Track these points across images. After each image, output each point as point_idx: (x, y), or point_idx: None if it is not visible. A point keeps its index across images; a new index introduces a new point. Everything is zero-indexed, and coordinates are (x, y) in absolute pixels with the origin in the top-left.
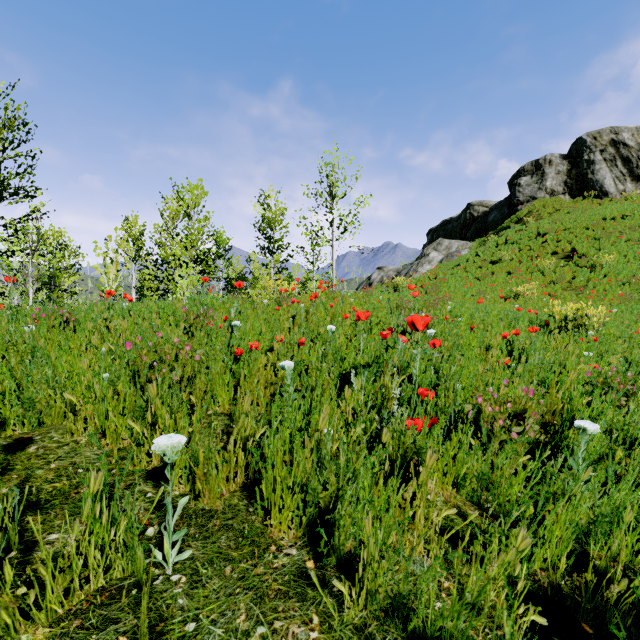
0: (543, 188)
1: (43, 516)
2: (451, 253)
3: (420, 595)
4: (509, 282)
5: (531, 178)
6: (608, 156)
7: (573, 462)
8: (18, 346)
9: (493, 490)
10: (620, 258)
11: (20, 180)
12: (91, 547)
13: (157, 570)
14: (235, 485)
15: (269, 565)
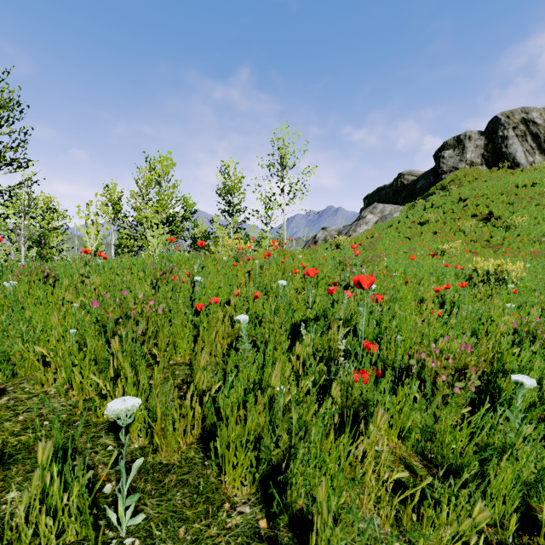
0: (464, 160)
1: (4, 472)
2: (385, 215)
3: None
4: (435, 241)
5: (453, 151)
6: (519, 132)
7: (510, 414)
8: None
9: (437, 442)
10: (531, 220)
11: (14, 153)
12: (41, 516)
13: (111, 532)
14: (192, 437)
15: (222, 525)
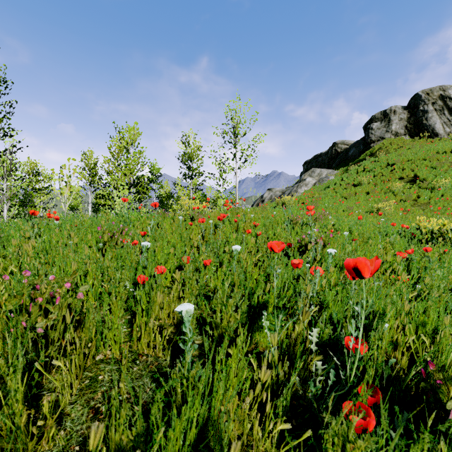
0: (389, 131)
1: None
2: (322, 178)
3: None
4: (369, 200)
5: (380, 123)
6: (438, 107)
7: None
8: None
9: None
10: None
11: None
12: None
13: None
14: None
15: None
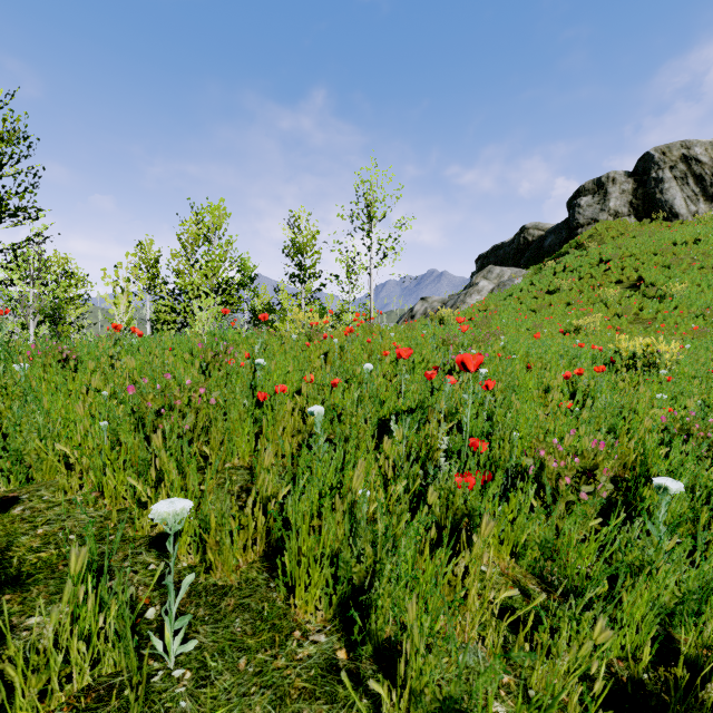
0: (606, 209)
1: (23, 594)
2: (503, 282)
3: (475, 700)
4: (568, 314)
5: (592, 198)
6: (679, 173)
7: (652, 526)
8: (8, 388)
9: (559, 561)
10: (693, 287)
11: (20, 200)
12: (73, 639)
13: (156, 663)
14: (254, 554)
15: (292, 656)
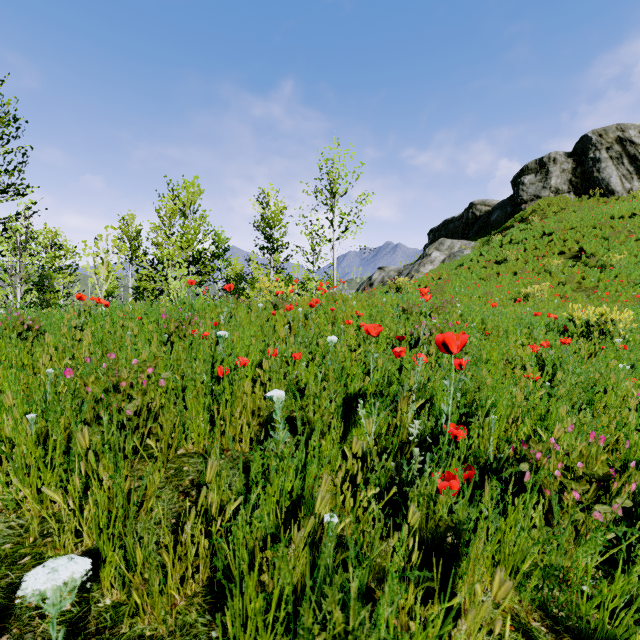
0: (547, 187)
1: None
2: (453, 253)
3: None
4: (516, 283)
5: (535, 177)
6: (614, 154)
7: None
8: None
9: (569, 593)
10: (631, 258)
11: (9, 177)
12: None
13: None
14: (195, 584)
15: None
